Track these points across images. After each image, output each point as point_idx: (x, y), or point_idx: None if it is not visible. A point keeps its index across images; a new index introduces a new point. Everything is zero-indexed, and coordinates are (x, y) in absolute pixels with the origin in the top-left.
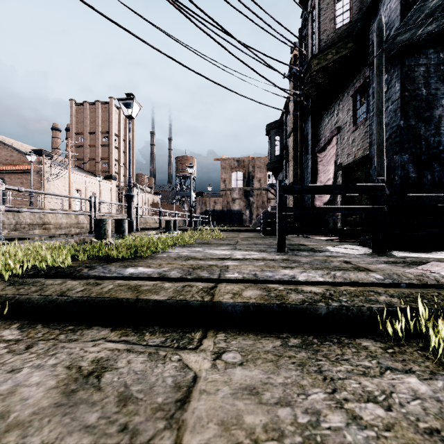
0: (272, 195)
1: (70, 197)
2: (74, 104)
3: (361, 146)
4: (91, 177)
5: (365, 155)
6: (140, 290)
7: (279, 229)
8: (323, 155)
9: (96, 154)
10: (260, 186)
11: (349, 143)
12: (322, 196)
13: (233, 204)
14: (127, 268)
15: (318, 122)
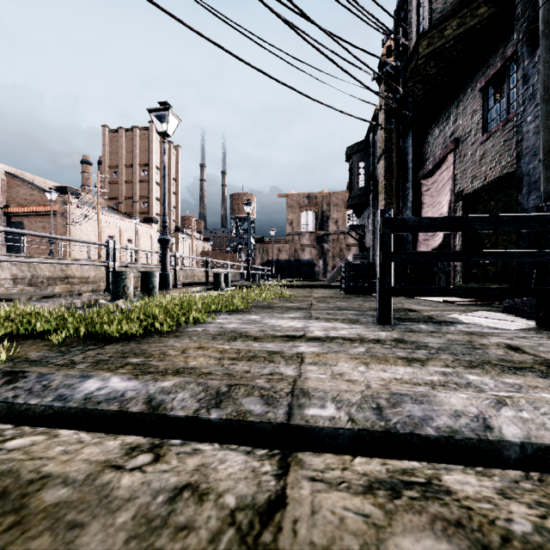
0: (352, 241)
1: (76, 241)
2: (107, 131)
3: (498, 163)
4: (127, 220)
5: (505, 175)
6: (28, 509)
7: (381, 288)
8: (431, 182)
9: (133, 192)
10: (337, 230)
11: (475, 161)
12: (430, 239)
13: (302, 252)
14: (87, 380)
15: (422, 136)
